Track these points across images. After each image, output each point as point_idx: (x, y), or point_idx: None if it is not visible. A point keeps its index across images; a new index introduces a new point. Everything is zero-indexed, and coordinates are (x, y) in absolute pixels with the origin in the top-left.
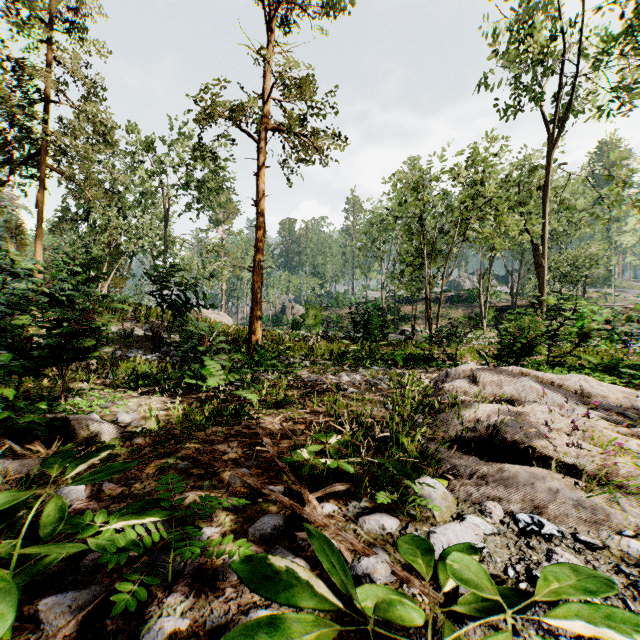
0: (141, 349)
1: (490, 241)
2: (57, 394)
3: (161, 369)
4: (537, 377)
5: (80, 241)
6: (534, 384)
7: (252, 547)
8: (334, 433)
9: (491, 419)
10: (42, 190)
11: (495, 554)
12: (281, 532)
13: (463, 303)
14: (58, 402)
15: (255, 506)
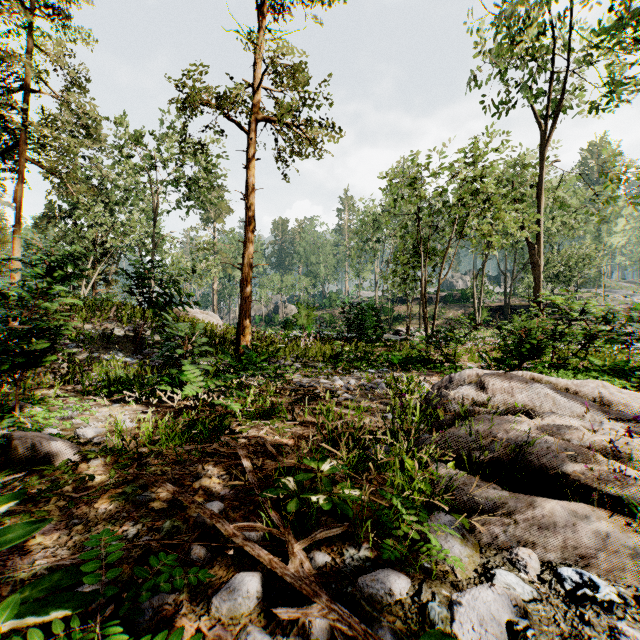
0: (121, 351)
1: (488, 239)
2: (14, 404)
3: (137, 374)
4: (550, 383)
5: (65, 238)
6: (549, 391)
7: (215, 628)
8: (326, 456)
9: (509, 436)
10: (20, 183)
11: (542, 636)
12: (256, 600)
13: (456, 303)
14: (12, 414)
15: (225, 558)
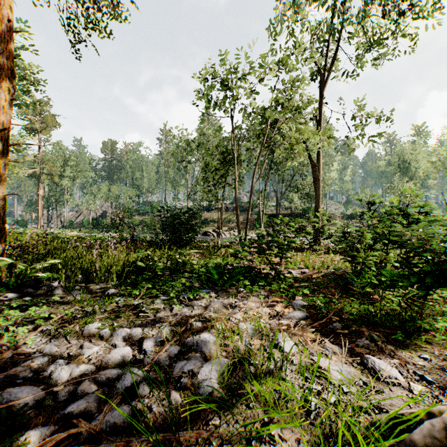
0: None
1: (295, 147)
2: None
3: None
4: None
5: None
6: None
7: None
8: None
9: None
10: None
11: None
12: None
13: (245, 211)
14: None
15: None
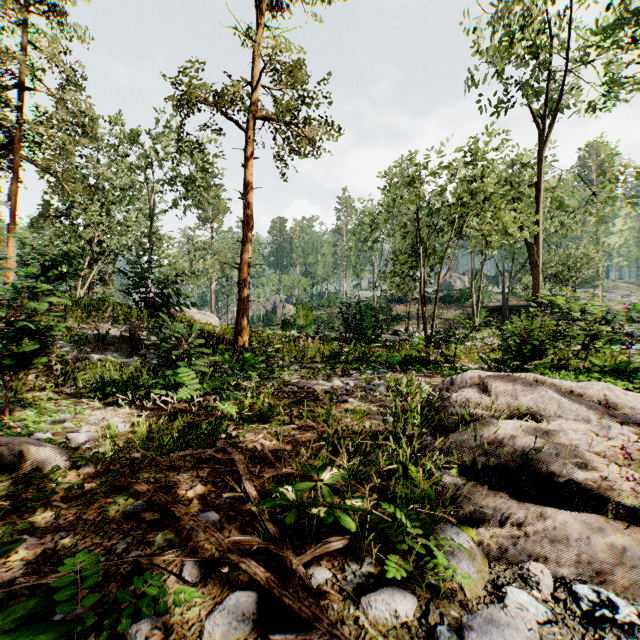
0: (117, 352)
1: (487, 238)
2: (4, 407)
3: (132, 376)
4: (554, 385)
5: (61, 238)
6: (554, 394)
7: None
8: (326, 464)
9: (515, 441)
10: (15, 182)
11: None
12: (252, 623)
13: (455, 303)
14: (1, 418)
15: (220, 575)
